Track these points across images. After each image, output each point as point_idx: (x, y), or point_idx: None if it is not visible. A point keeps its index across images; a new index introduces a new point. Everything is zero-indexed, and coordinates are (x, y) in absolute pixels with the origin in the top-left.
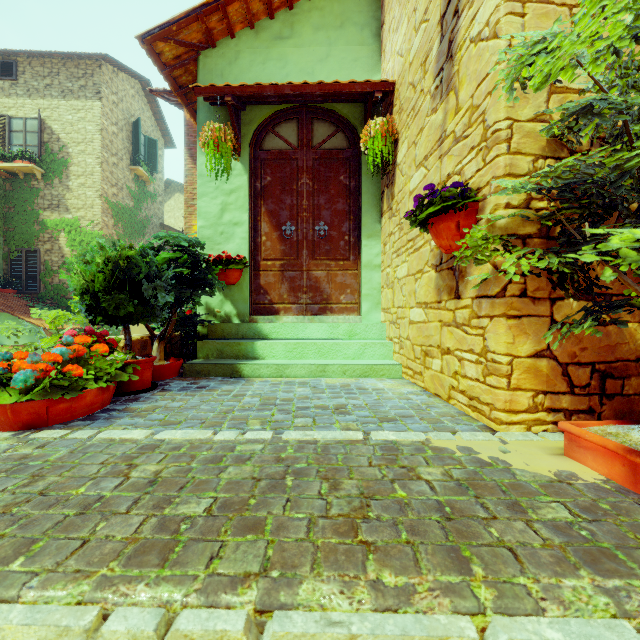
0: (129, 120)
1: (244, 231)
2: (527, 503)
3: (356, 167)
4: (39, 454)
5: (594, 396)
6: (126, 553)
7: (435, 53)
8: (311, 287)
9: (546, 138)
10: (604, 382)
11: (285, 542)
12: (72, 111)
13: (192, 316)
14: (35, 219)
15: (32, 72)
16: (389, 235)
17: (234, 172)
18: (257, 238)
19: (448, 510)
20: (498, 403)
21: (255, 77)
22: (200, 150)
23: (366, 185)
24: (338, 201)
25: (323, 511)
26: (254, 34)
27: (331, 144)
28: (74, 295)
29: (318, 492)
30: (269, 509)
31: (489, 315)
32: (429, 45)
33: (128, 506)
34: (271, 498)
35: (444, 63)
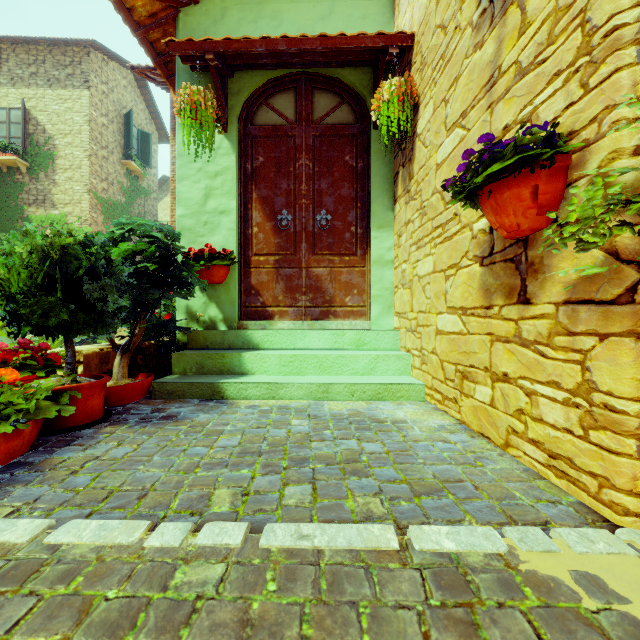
0: (120, 112)
1: (232, 221)
2: None
3: (364, 145)
4: None
5: None
6: None
7: None
8: (311, 287)
9: None
10: None
11: None
12: (59, 101)
13: (165, 322)
14: (19, 215)
15: (16, 60)
16: (405, 224)
17: (220, 151)
18: (247, 229)
19: None
20: (619, 479)
21: None
22: (180, 125)
23: (376, 166)
24: (343, 185)
25: None
26: None
27: (335, 118)
28: None
29: None
30: None
31: (597, 332)
32: None
33: None
34: None
35: None
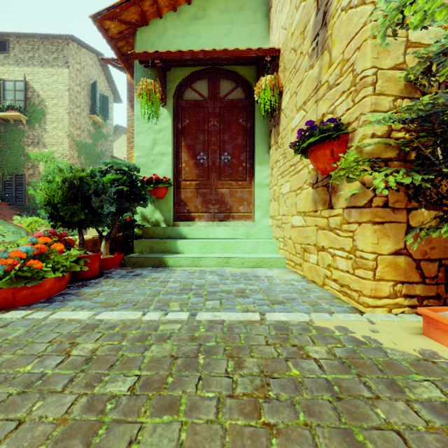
0: (89, 82)
1: (169, 159)
2: (403, 382)
3: (251, 113)
4: (1, 333)
5: (441, 285)
6: (54, 436)
7: (312, 23)
8: (218, 200)
9: (403, 82)
10: None
11: (197, 424)
12: (48, 76)
13: (130, 222)
14: (22, 152)
15: (20, 48)
16: (275, 162)
17: (162, 116)
18: (179, 165)
19: (337, 389)
20: (365, 290)
21: (177, 47)
22: (137, 100)
23: (258, 126)
24: (238, 137)
25: (230, 390)
26: (176, 15)
27: (233, 96)
28: (40, 206)
29: (225, 370)
30: (184, 388)
31: (358, 221)
32: (307, 18)
33: (64, 384)
34: (186, 376)
35: (319, 30)
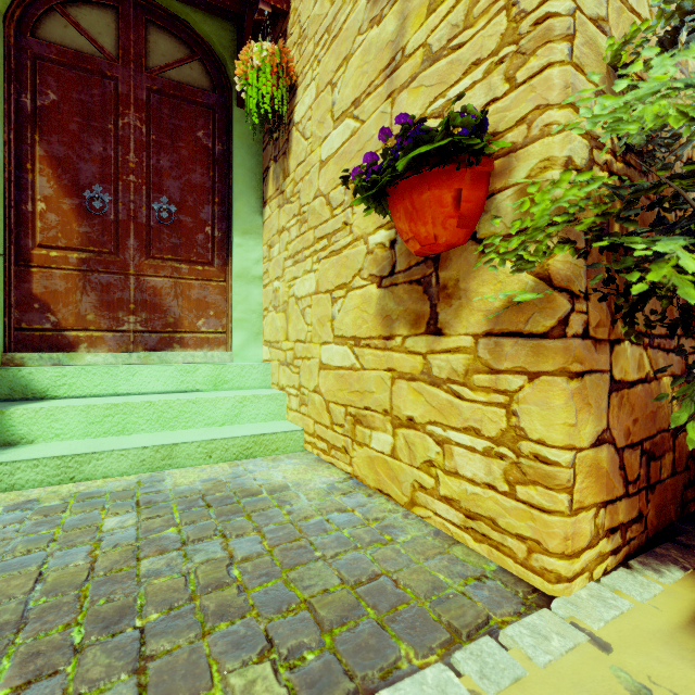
0: None
1: None
2: None
3: (224, 124)
4: None
5: (642, 492)
6: None
7: None
8: (144, 303)
9: (606, 63)
10: (649, 467)
11: None
12: None
13: None
14: None
15: None
16: (279, 232)
17: None
18: (24, 203)
19: None
20: (552, 541)
21: None
22: None
23: (241, 154)
24: (194, 169)
25: None
26: None
27: (182, 75)
28: None
29: None
30: None
31: (526, 370)
32: None
33: None
34: None
35: None
